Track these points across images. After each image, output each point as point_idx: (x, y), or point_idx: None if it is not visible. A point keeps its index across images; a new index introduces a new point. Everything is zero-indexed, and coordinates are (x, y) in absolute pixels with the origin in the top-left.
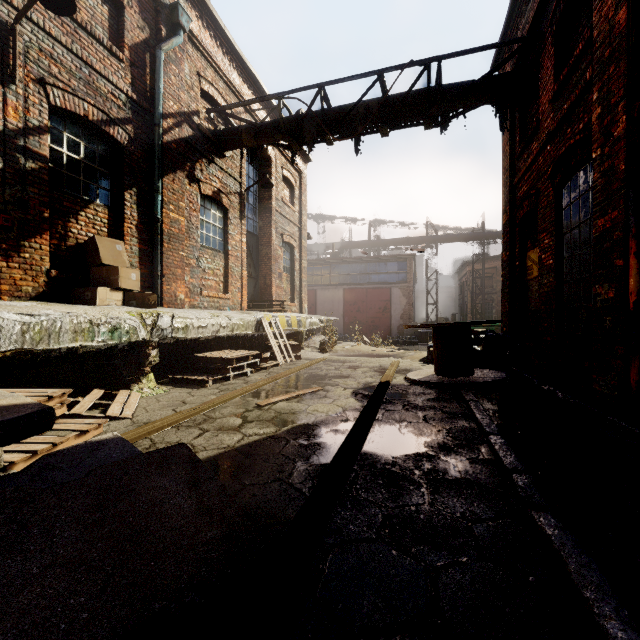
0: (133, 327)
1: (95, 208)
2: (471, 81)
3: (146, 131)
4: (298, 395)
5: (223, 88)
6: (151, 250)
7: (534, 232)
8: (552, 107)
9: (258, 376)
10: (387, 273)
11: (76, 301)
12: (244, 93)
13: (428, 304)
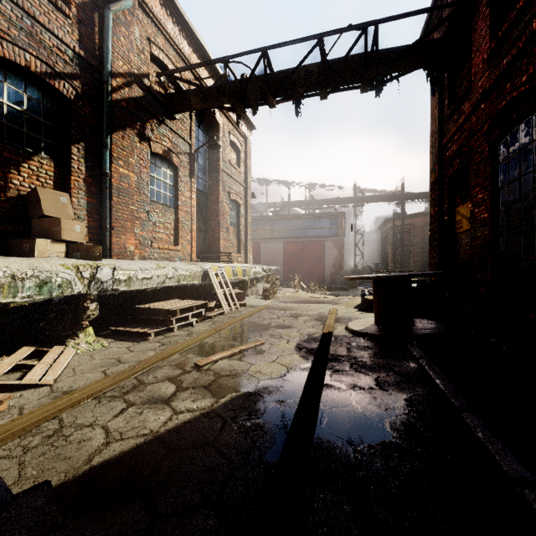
0: (67, 280)
1: (39, 160)
2: (405, 46)
3: (95, 88)
4: (240, 351)
5: (173, 55)
6: (100, 203)
7: (464, 188)
8: (487, 66)
9: (202, 326)
10: (321, 228)
11: (14, 253)
12: (193, 62)
13: (356, 255)
